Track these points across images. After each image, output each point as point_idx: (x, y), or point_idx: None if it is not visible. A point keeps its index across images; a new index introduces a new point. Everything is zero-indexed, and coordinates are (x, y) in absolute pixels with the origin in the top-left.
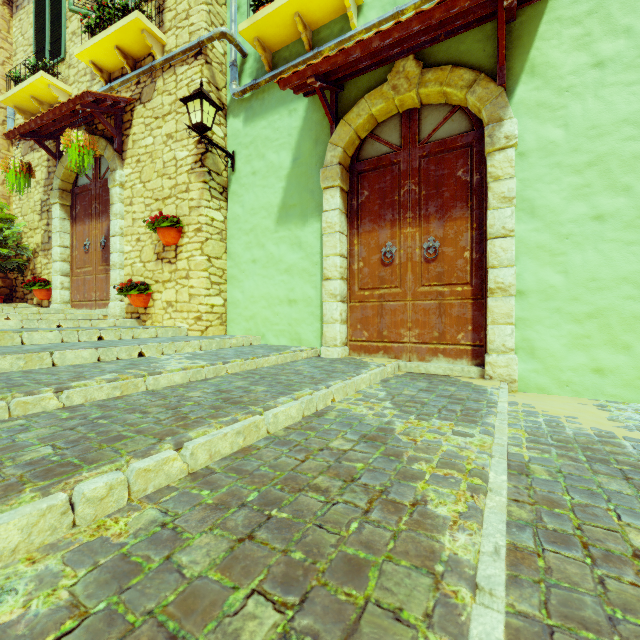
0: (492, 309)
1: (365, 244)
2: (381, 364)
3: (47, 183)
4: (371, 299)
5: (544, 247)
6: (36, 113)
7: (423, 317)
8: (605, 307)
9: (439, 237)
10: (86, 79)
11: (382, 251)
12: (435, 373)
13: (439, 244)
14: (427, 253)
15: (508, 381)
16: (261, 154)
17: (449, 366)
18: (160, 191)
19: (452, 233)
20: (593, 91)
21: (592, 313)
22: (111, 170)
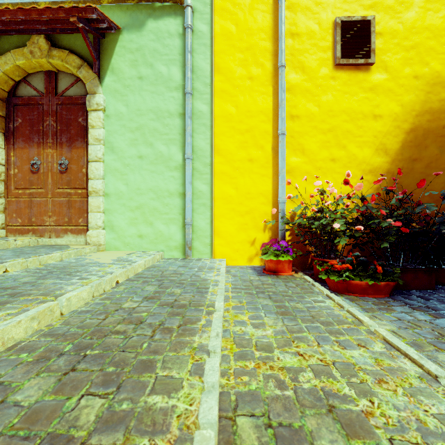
0: (90, 203)
1: (19, 156)
2: (13, 239)
3: None
4: (24, 196)
5: (118, 170)
6: None
7: (59, 209)
8: (143, 203)
9: (68, 158)
10: None
11: (31, 163)
12: (61, 244)
13: (68, 162)
14: (61, 167)
15: (98, 245)
16: None
17: (69, 239)
18: None
19: (76, 156)
20: (138, 91)
21: (138, 206)
22: None
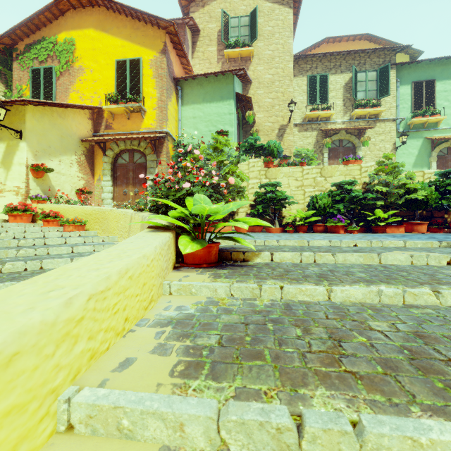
0: None
1: None
2: None
3: (316, 144)
4: None
5: None
6: (308, 118)
7: None
8: None
9: None
10: (340, 114)
11: None
12: None
13: None
14: None
15: None
16: (406, 149)
17: None
18: (378, 155)
19: None
20: None
21: None
22: (358, 146)
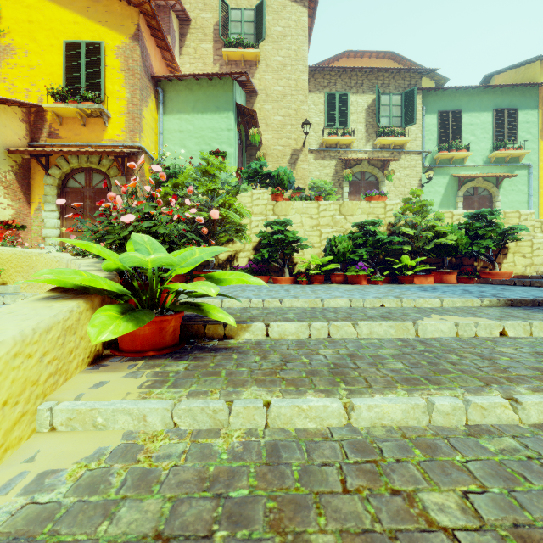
0: None
1: None
2: None
3: (335, 176)
4: None
5: None
6: (326, 144)
7: None
8: None
9: None
10: (362, 142)
11: None
12: None
13: None
14: None
15: None
16: (432, 187)
17: None
18: (403, 192)
19: None
20: (512, 194)
21: None
22: (381, 180)
